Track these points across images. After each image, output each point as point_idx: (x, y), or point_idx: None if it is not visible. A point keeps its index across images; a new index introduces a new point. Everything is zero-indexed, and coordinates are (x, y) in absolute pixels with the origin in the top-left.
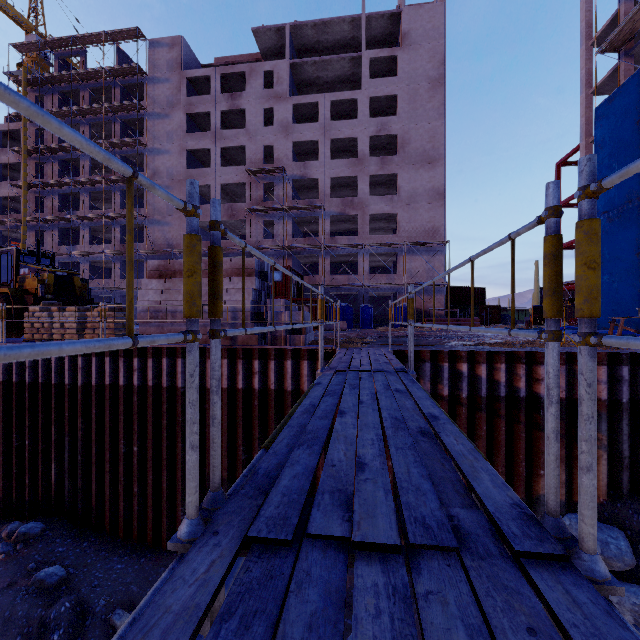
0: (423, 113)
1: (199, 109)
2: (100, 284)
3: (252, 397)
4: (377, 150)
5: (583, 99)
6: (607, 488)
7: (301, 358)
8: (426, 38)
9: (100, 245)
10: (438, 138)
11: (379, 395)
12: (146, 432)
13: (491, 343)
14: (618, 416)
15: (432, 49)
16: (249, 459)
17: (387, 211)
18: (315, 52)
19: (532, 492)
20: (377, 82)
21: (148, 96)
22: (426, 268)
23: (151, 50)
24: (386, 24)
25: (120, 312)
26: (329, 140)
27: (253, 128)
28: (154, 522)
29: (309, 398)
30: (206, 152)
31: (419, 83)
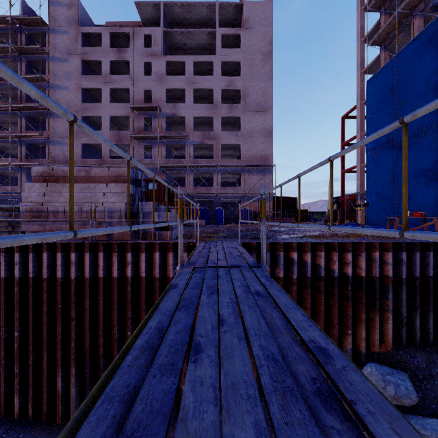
0: (258, 76)
1: (92, 57)
2: (7, 190)
3: (125, 284)
4: (226, 100)
5: (358, 75)
6: (392, 340)
7: (167, 250)
8: (260, 24)
9: (7, 159)
10: (268, 94)
11: (241, 304)
12: (27, 318)
13: (310, 236)
14: (399, 288)
15: (264, 32)
16: (123, 336)
17: (233, 142)
18: (182, 26)
19: (342, 347)
20: (227, 51)
21: (49, 43)
22: (260, 183)
23: (52, 7)
24: (233, 11)
25: (6, 212)
26: (192, 89)
27: (135, 76)
28: (35, 398)
29: (158, 314)
30: (98, 91)
31: (255, 55)
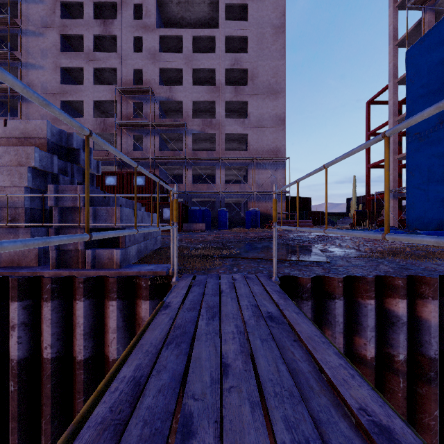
0: (268, 53)
1: (73, 31)
2: None
3: (8, 373)
4: (231, 84)
5: (391, 49)
6: None
7: (105, 295)
8: None
9: None
10: (280, 75)
11: None
12: None
13: (388, 252)
14: None
15: (275, 2)
16: None
17: (240, 132)
18: None
19: None
20: (231, 24)
21: (22, 14)
22: (271, 180)
23: None
24: None
25: None
26: (191, 69)
27: (124, 53)
28: None
29: None
30: (81, 72)
31: (265, 28)
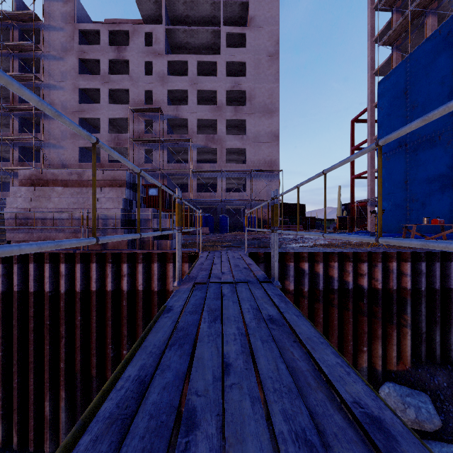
0: (264, 77)
1: (90, 56)
2: None
3: (121, 298)
4: (231, 102)
5: (369, 77)
6: (411, 357)
7: (167, 261)
8: (266, 23)
9: None
10: (275, 96)
11: (251, 337)
12: (12, 336)
13: (322, 245)
14: (418, 301)
15: (270, 32)
16: (118, 355)
17: (239, 146)
18: (185, 24)
19: (357, 365)
20: (232, 51)
21: (44, 40)
22: (266, 189)
23: (47, 2)
24: (238, 9)
25: None
26: (196, 90)
27: (136, 75)
28: (20, 424)
29: (142, 354)
30: (96, 91)
31: (261, 55)
